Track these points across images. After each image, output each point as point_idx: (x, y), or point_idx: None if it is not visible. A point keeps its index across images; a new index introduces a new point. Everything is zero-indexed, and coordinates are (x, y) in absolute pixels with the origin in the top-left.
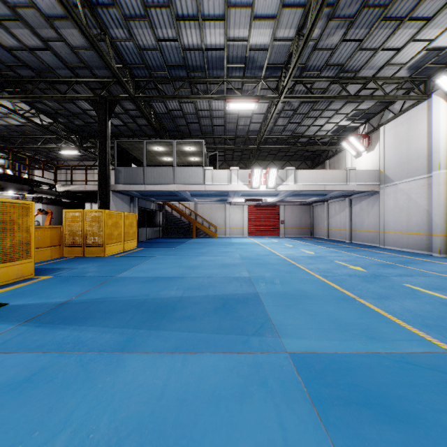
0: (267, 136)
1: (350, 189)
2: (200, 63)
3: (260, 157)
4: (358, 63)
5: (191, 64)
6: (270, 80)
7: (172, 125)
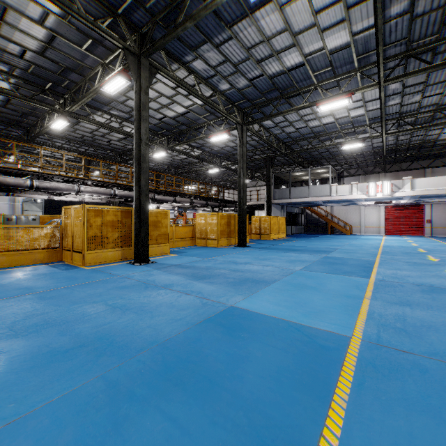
0: (394, 147)
1: None
2: (322, 129)
3: (397, 160)
4: None
5: (316, 131)
6: (375, 124)
7: (308, 155)
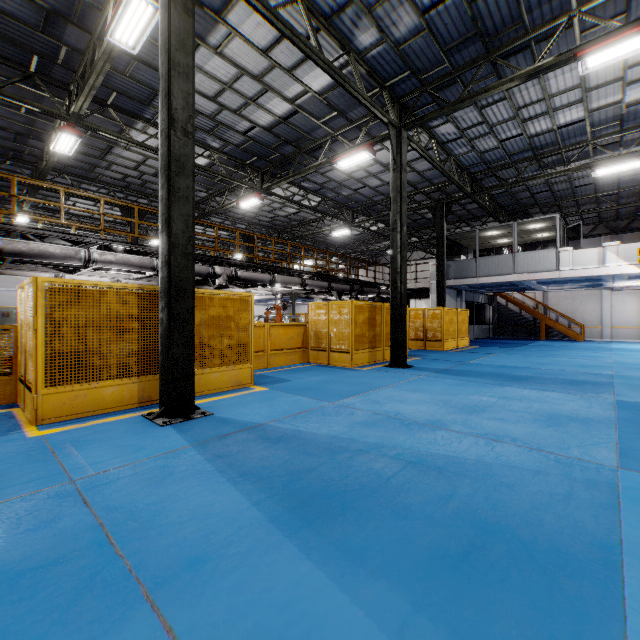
0: None
1: None
2: (551, 140)
3: None
4: None
5: (538, 145)
6: None
7: (510, 201)
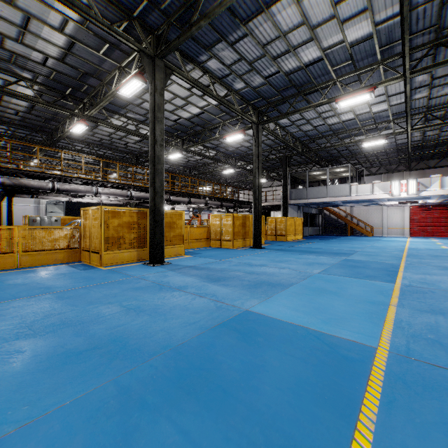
0: (420, 144)
1: None
2: (341, 126)
3: (423, 157)
4: None
5: (335, 128)
6: (399, 120)
7: (326, 154)
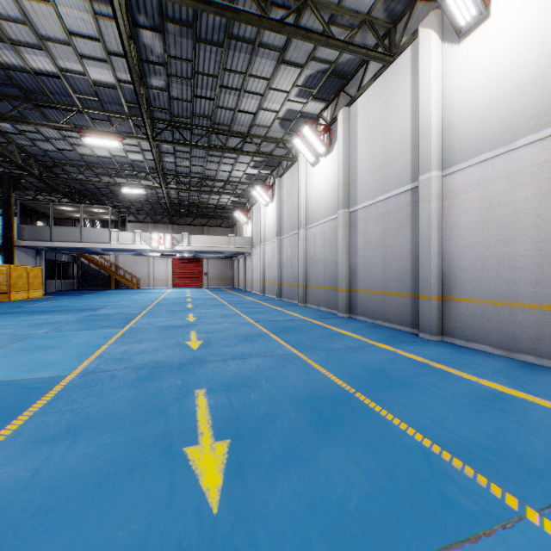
0: (178, 202)
1: (231, 251)
2: (97, 161)
3: (183, 214)
4: (212, 174)
5: (89, 160)
6: (156, 175)
7: (82, 187)
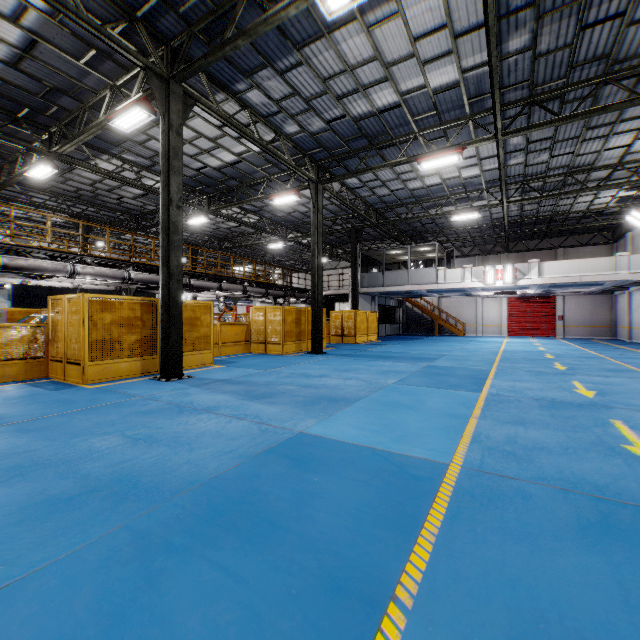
0: (519, 220)
1: (620, 279)
2: (425, 193)
3: (523, 237)
4: (586, 160)
5: (418, 195)
6: (493, 189)
7: (408, 227)
